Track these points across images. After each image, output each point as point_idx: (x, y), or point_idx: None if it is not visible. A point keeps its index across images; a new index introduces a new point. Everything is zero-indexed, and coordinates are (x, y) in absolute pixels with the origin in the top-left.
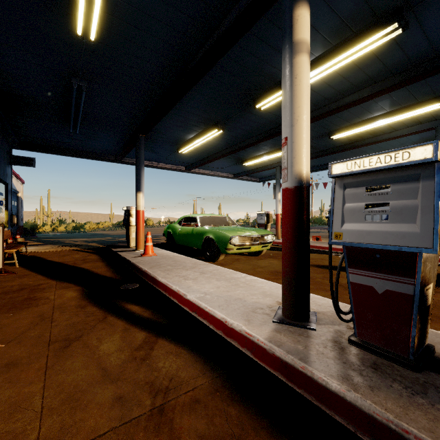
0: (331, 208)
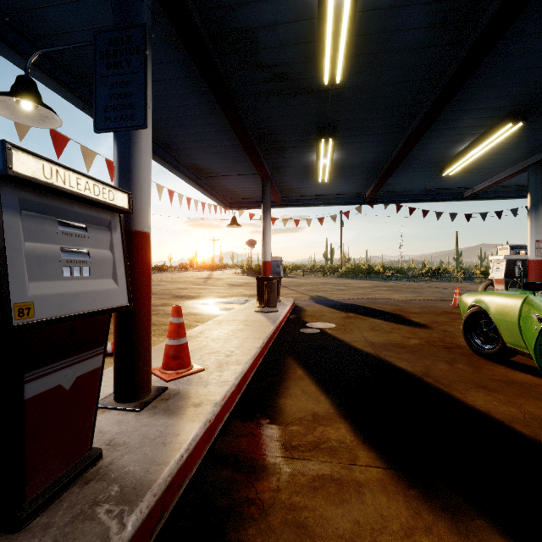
0: (527, 268)
